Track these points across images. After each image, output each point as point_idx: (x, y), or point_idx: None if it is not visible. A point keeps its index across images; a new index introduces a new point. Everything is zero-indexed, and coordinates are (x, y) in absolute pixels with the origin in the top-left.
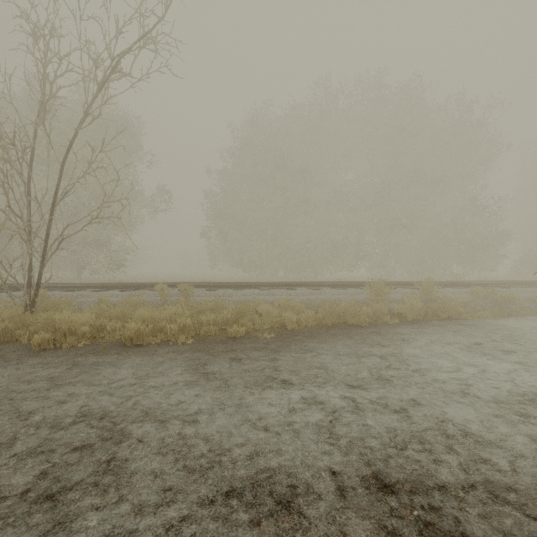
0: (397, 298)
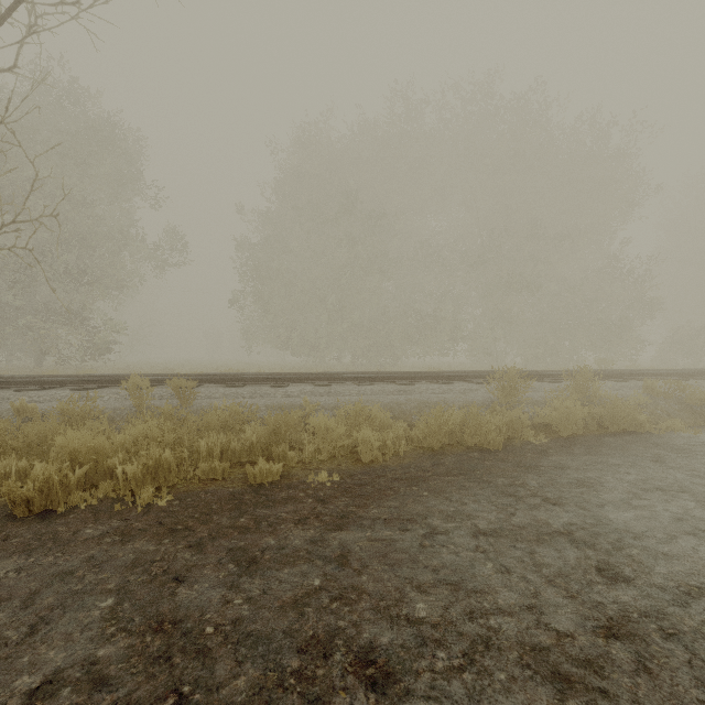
0: (535, 398)
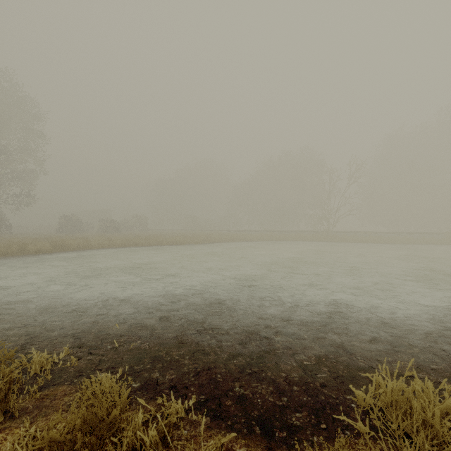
0: None
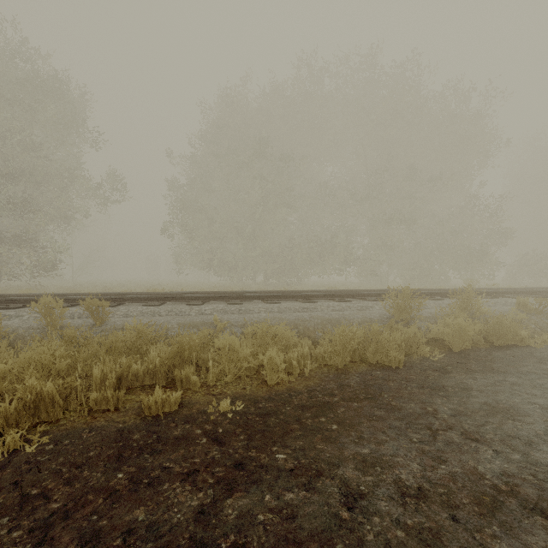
0: (424, 314)
